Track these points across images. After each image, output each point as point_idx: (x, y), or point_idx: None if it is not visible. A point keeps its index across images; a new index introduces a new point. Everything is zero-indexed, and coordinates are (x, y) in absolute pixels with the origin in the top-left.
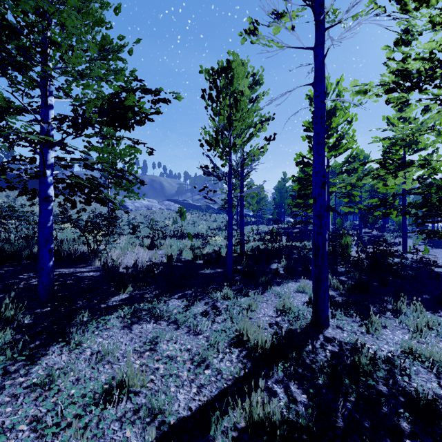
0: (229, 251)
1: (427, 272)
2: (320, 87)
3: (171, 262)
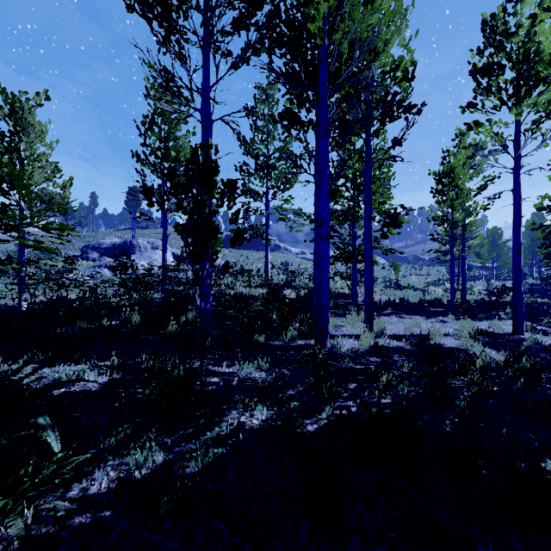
0: (451, 294)
1: None
2: (516, 194)
3: (404, 301)
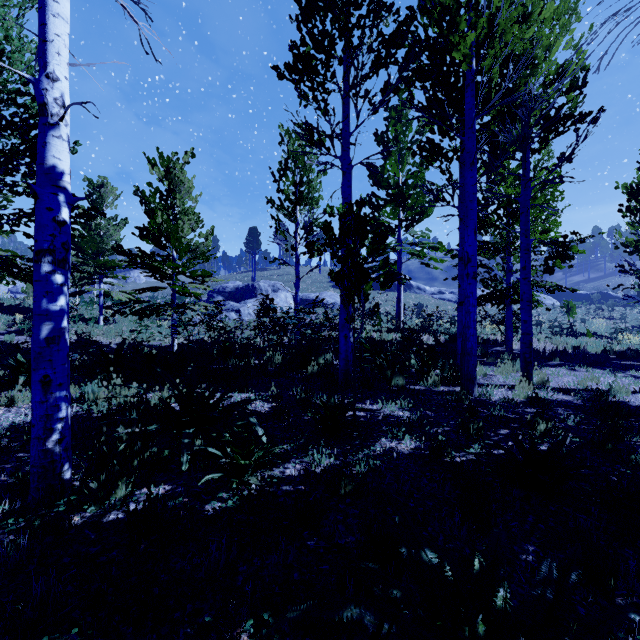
0: None
1: None
2: None
3: (579, 352)
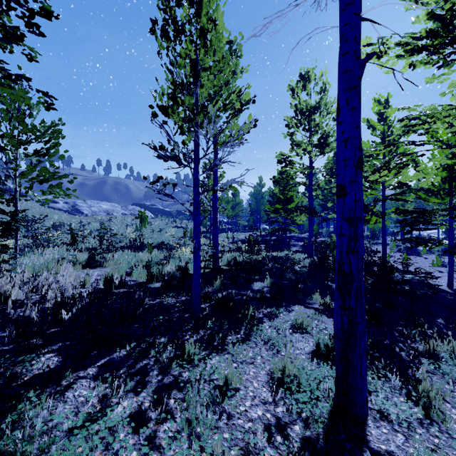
0: (195, 274)
1: (417, 284)
2: None
3: (109, 289)
